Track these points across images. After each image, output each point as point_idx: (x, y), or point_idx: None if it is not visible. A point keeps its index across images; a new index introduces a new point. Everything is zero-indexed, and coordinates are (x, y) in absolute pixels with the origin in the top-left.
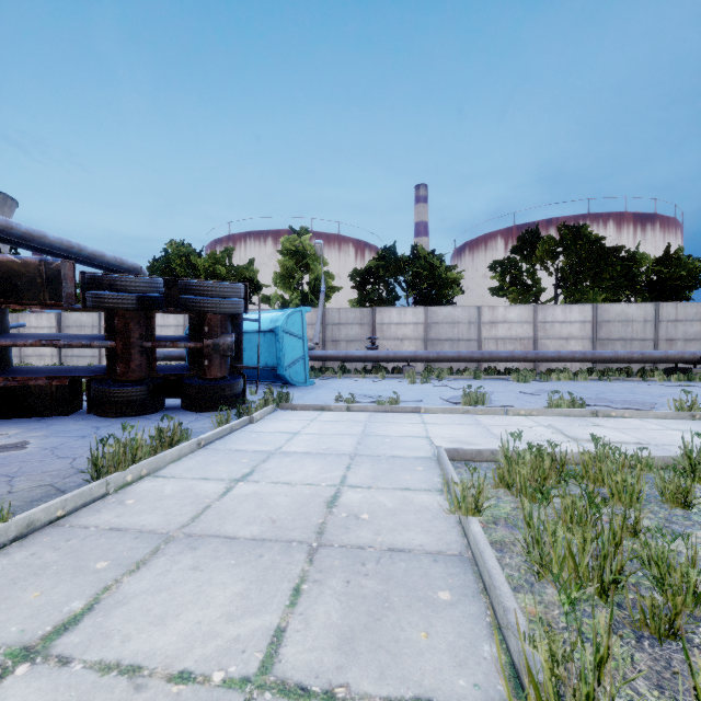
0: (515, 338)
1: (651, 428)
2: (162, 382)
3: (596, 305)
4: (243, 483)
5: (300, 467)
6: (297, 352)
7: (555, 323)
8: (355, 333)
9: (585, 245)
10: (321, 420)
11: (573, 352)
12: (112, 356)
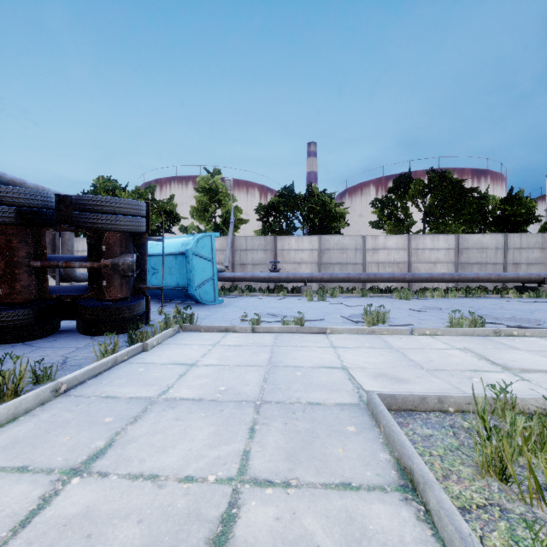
0: (393, 263)
1: None
2: (54, 304)
3: (458, 235)
4: (79, 481)
5: (183, 431)
6: (206, 273)
7: (426, 250)
8: (260, 258)
9: (448, 186)
10: (224, 344)
11: (443, 273)
12: None
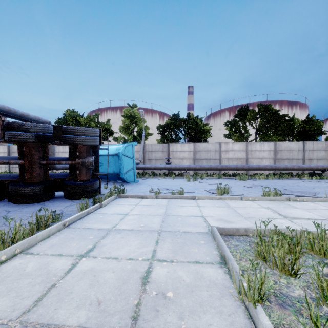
0: (237, 158)
1: (322, 208)
2: (52, 183)
3: (275, 142)
4: (85, 259)
5: (126, 242)
6: (130, 165)
7: (256, 151)
8: (159, 156)
9: (270, 114)
10: (141, 204)
11: (266, 165)
12: (22, 169)
